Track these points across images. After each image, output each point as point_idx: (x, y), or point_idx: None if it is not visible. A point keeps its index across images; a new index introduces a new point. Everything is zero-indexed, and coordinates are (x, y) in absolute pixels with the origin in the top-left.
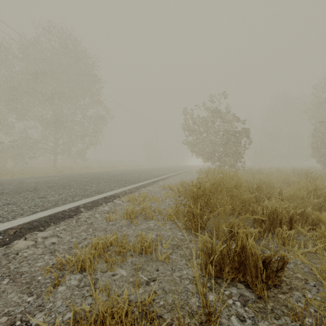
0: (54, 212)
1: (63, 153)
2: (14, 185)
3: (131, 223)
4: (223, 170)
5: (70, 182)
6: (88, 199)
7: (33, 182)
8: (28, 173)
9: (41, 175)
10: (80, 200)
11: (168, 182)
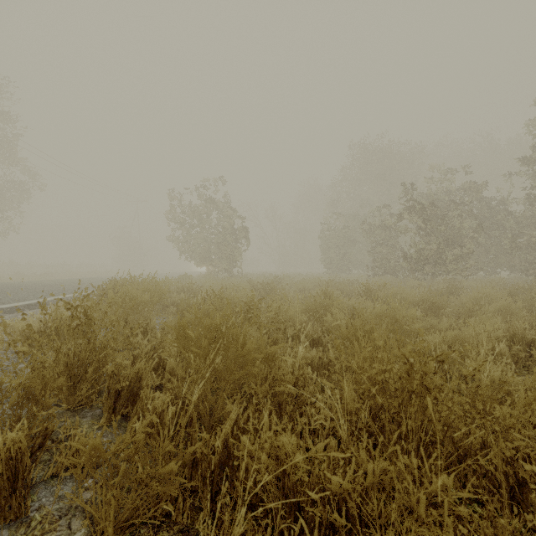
0: None
1: None
2: None
3: None
4: (206, 276)
5: None
6: (5, 305)
7: None
8: None
9: None
10: None
11: None
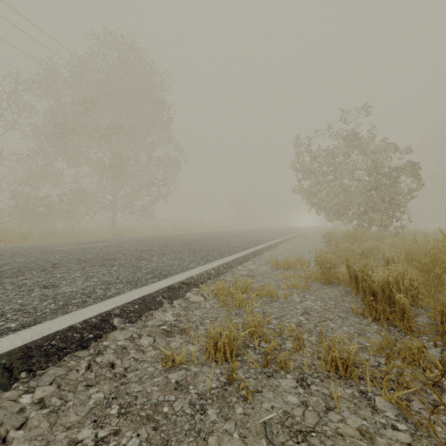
0: (44, 335)
1: (124, 209)
2: (31, 256)
3: (228, 383)
4: (375, 234)
5: (118, 251)
6: (135, 292)
7: (64, 251)
8: (77, 236)
9: (91, 239)
10: (119, 295)
11: (277, 253)
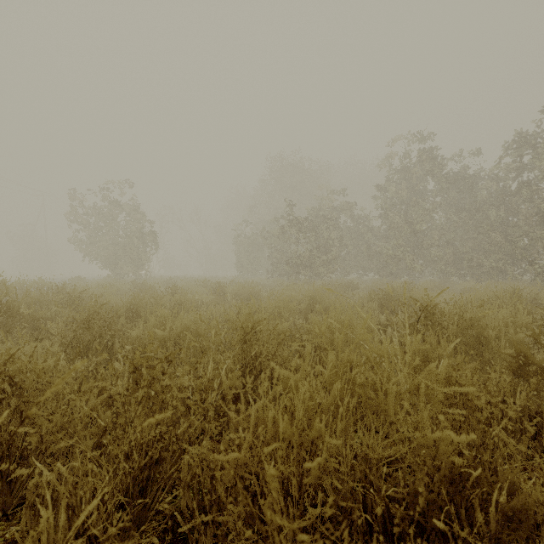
0: None
1: None
2: None
3: None
4: (104, 278)
5: None
6: None
7: None
8: None
9: None
10: None
11: None
